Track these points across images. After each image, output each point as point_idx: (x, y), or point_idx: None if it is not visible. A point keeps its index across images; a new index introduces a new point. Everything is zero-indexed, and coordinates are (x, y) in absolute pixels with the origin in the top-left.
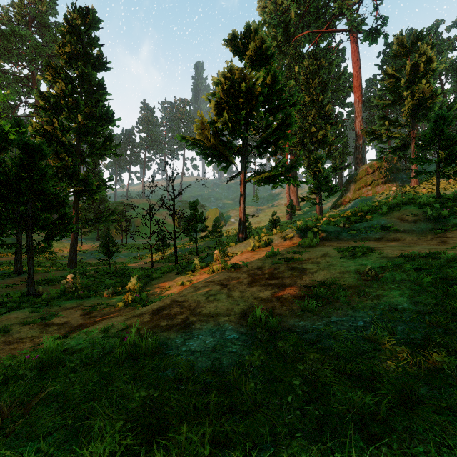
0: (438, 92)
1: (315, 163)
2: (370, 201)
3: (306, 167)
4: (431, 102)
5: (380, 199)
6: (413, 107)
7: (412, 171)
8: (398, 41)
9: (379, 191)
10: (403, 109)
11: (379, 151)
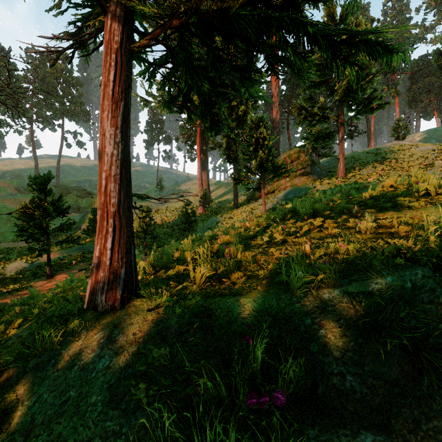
0: (372, 72)
1: (254, 128)
2: (305, 191)
3: (225, 148)
4: (368, 81)
5: (317, 189)
6: (347, 85)
7: (339, 160)
8: (328, 11)
9: (297, 183)
10: (336, 87)
11: (302, 137)
